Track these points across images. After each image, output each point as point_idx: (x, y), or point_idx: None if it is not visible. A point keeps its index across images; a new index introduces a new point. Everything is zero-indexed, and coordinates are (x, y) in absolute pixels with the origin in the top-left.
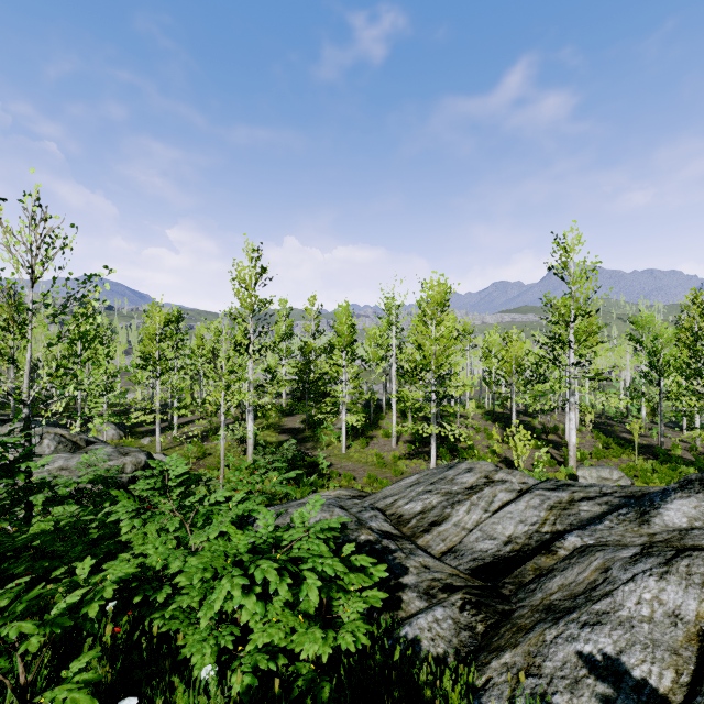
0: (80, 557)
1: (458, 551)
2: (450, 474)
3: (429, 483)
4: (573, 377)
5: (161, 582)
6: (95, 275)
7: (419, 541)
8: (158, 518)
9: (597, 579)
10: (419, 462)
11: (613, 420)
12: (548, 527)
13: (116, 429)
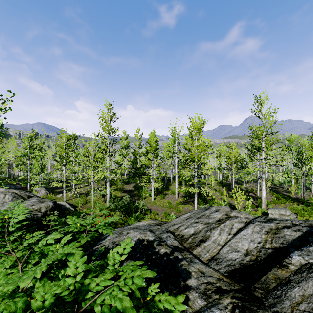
0: None
1: (217, 259)
2: (207, 213)
3: (196, 217)
4: (264, 165)
5: None
6: (2, 95)
7: (194, 252)
8: None
9: None
10: (189, 206)
11: (277, 186)
12: (269, 245)
13: (45, 190)
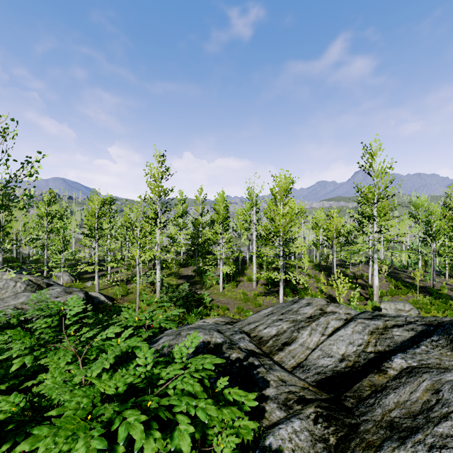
0: (8, 377)
1: (305, 366)
2: (295, 307)
3: (280, 313)
4: (376, 241)
5: (40, 421)
6: (30, 158)
7: (275, 357)
8: (51, 354)
9: (430, 399)
10: (271, 298)
11: (398, 270)
12: (371, 348)
13: (69, 276)
